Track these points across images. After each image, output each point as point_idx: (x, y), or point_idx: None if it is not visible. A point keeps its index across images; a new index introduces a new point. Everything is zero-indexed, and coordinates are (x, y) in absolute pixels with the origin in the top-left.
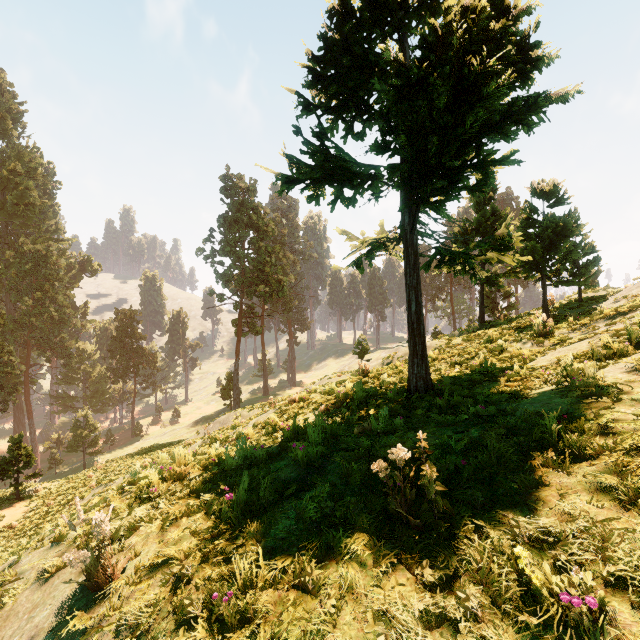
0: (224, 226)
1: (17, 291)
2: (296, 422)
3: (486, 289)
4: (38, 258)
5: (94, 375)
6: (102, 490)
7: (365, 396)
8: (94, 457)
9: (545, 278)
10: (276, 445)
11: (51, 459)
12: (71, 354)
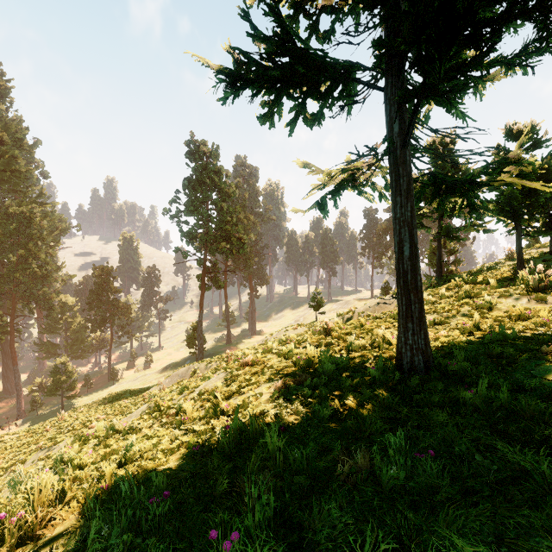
0: (188, 188)
1: (3, 249)
2: (245, 402)
3: (433, 246)
4: (22, 219)
5: (74, 325)
6: (44, 454)
7: (334, 369)
8: (73, 400)
9: (520, 228)
10: (210, 451)
11: (33, 402)
12: (53, 306)
